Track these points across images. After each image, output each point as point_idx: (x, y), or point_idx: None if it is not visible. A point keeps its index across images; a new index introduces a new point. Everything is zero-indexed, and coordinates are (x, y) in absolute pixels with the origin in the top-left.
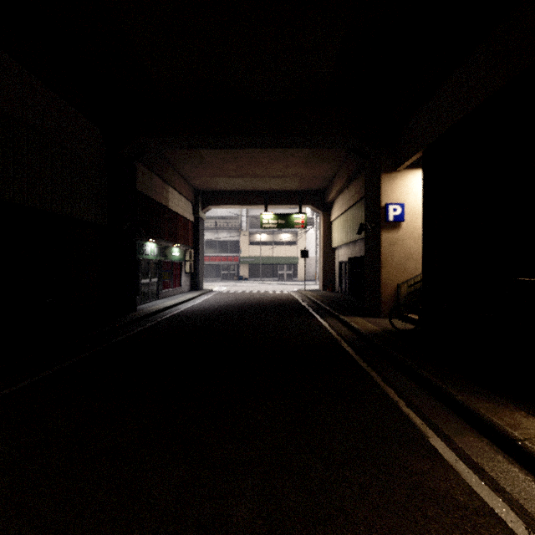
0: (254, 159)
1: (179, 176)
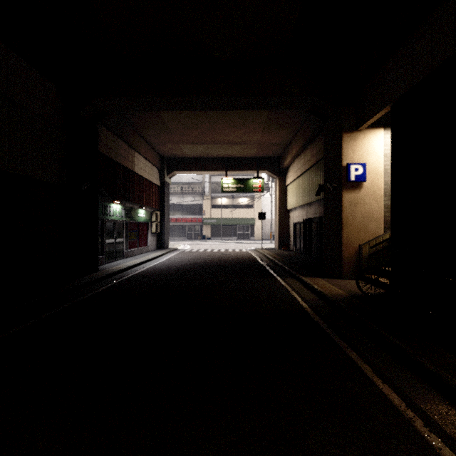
0: (215, 125)
1: (145, 143)
